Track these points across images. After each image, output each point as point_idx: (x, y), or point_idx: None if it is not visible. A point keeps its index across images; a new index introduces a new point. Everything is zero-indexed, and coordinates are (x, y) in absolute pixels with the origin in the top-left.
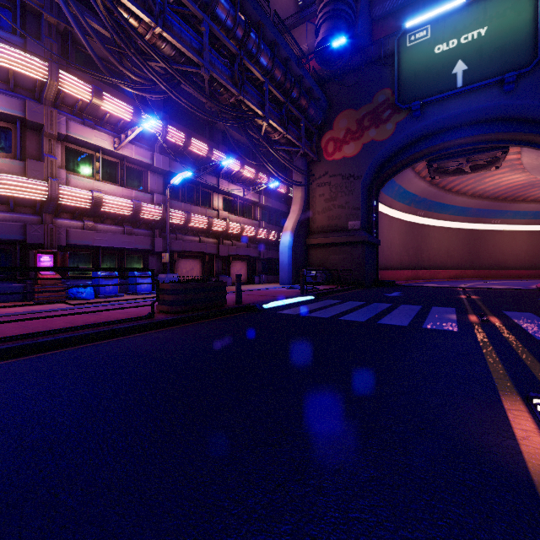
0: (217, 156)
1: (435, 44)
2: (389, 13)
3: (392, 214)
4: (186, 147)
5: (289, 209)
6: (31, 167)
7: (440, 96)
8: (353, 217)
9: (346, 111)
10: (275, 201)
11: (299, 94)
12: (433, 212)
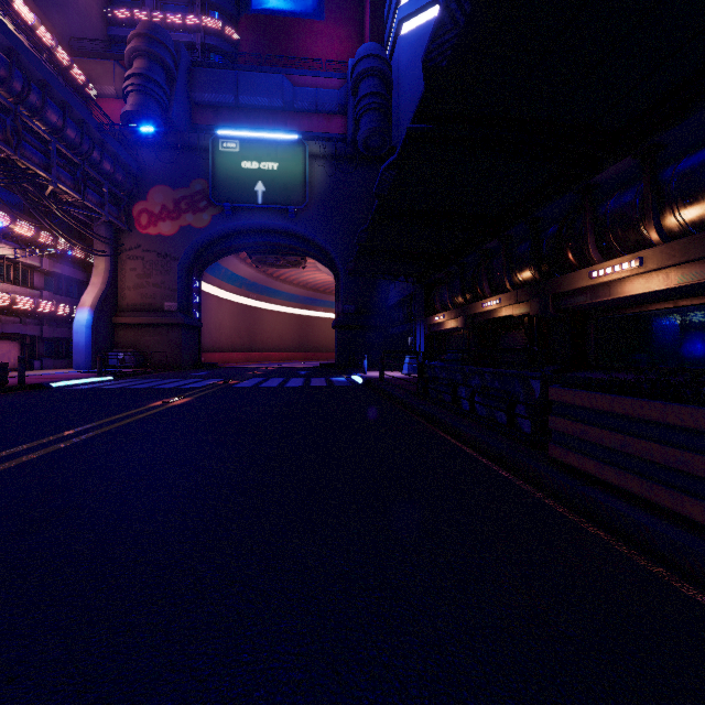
0: None
1: (243, 159)
2: (208, 104)
3: (223, 295)
4: None
5: (90, 278)
6: None
7: (246, 206)
8: (171, 298)
9: (162, 187)
10: (67, 266)
11: (100, 158)
12: (265, 296)
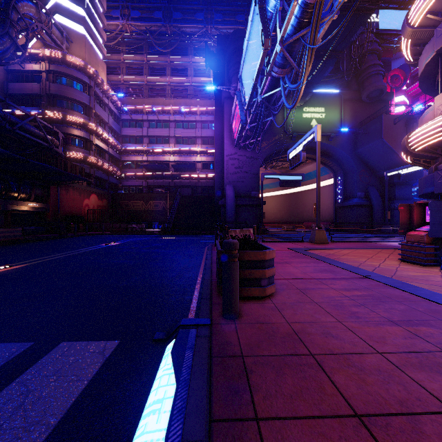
0: None
1: None
2: None
3: None
4: None
5: None
6: (437, 104)
7: None
8: None
9: None
10: None
11: None
12: None
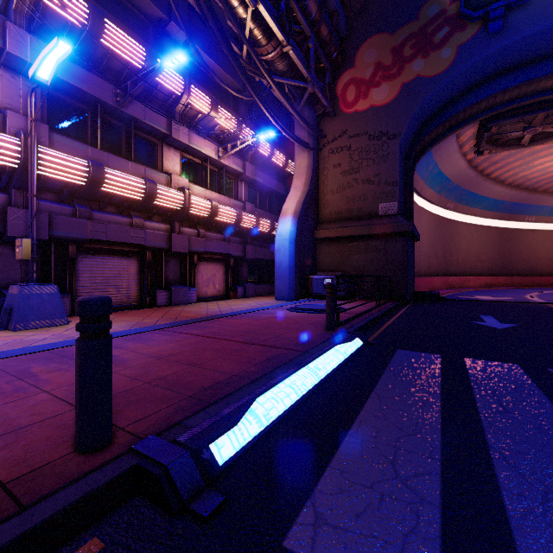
0: (165, 74)
1: None
2: None
3: (420, 204)
4: (93, 34)
5: (288, 191)
6: None
7: None
8: (387, 196)
9: (375, 37)
10: (268, 176)
11: None
12: (463, 204)
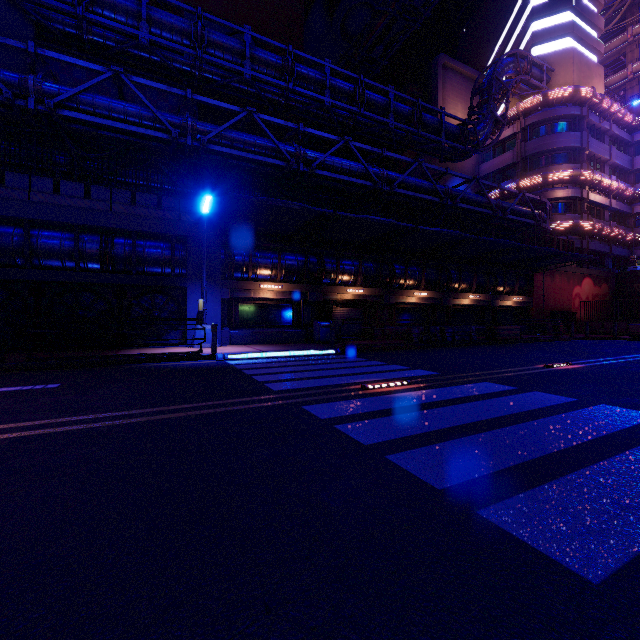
0: None
1: None
2: None
3: None
4: None
5: None
6: None
7: None
8: None
9: None
10: None
11: None
12: None
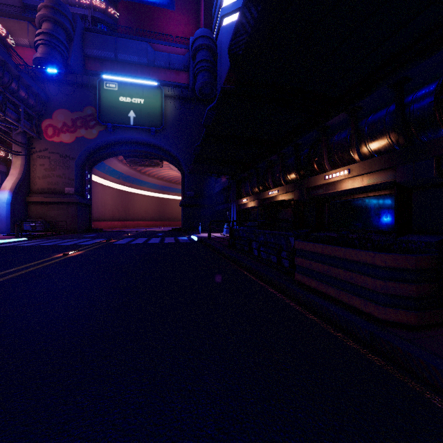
0: None
1: (120, 95)
2: (96, 57)
3: (107, 183)
4: None
5: (9, 170)
6: None
7: (123, 126)
8: (69, 185)
9: (63, 110)
10: None
11: (17, 88)
12: (136, 184)
